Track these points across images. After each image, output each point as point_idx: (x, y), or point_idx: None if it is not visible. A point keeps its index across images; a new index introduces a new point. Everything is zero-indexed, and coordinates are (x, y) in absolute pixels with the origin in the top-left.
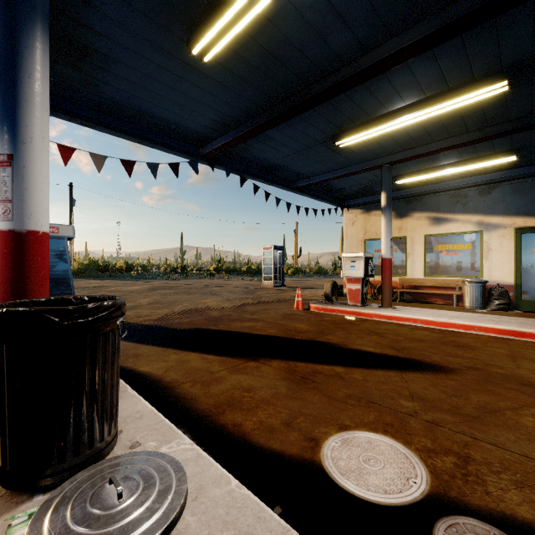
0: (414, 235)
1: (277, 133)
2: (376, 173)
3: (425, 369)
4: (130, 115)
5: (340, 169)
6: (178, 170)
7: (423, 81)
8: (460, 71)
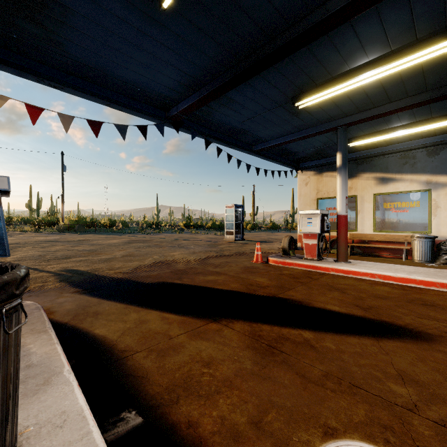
0: (363, 194)
1: (239, 95)
2: (330, 136)
3: (402, 336)
4: (97, 77)
5: (297, 132)
6: (145, 131)
7: (391, 31)
8: (432, 17)
